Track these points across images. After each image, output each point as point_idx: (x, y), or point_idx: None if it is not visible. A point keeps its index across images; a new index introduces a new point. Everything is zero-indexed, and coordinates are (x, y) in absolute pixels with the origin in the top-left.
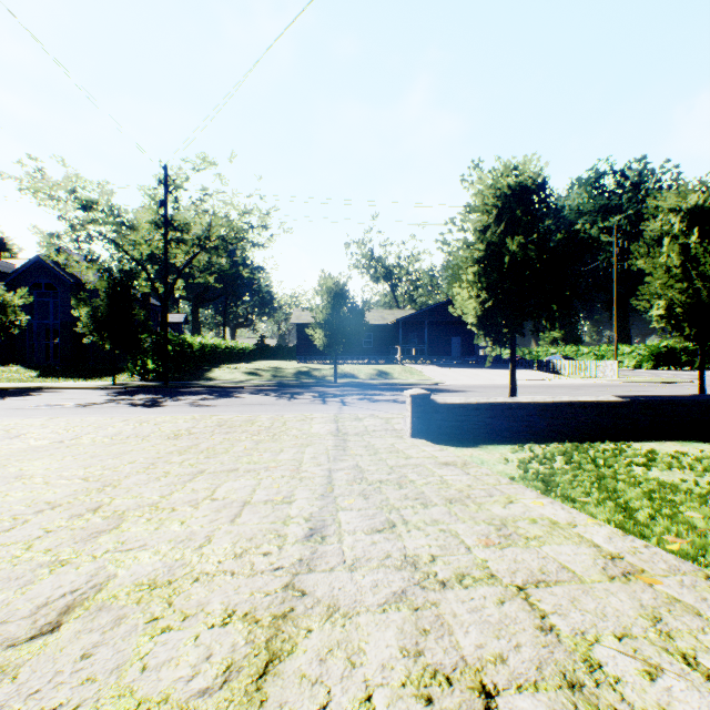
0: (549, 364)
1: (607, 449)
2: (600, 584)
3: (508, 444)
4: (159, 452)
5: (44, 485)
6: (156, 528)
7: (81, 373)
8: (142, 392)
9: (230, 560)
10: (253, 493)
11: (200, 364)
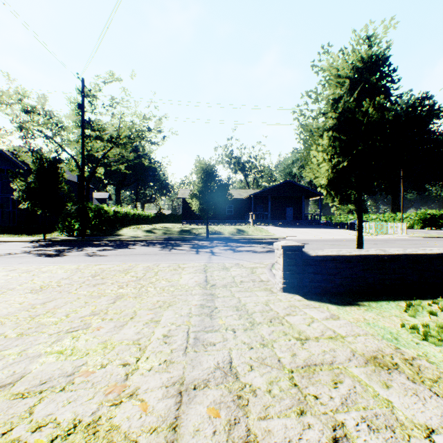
0: (354, 225)
1: None
2: None
3: (388, 300)
4: None
5: None
6: None
7: (28, 231)
8: (60, 244)
9: None
10: None
11: (114, 225)
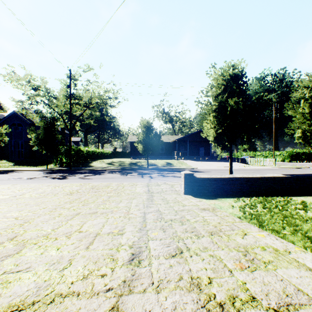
0: (243, 159)
1: (281, 201)
2: None
3: (231, 197)
4: (60, 202)
5: None
6: (41, 253)
7: (33, 163)
8: (59, 172)
9: (79, 282)
10: (102, 227)
11: (87, 159)
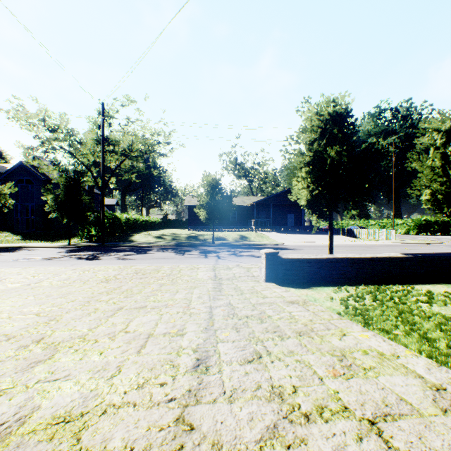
0: (350, 231)
1: (399, 290)
2: (437, 417)
3: (330, 286)
4: (93, 292)
5: (7, 319)
6: (80, 358)
7: (49, 237)
8: (87, 249)
9: (133, 391)
10: (156, 326)
11: (126, 231)
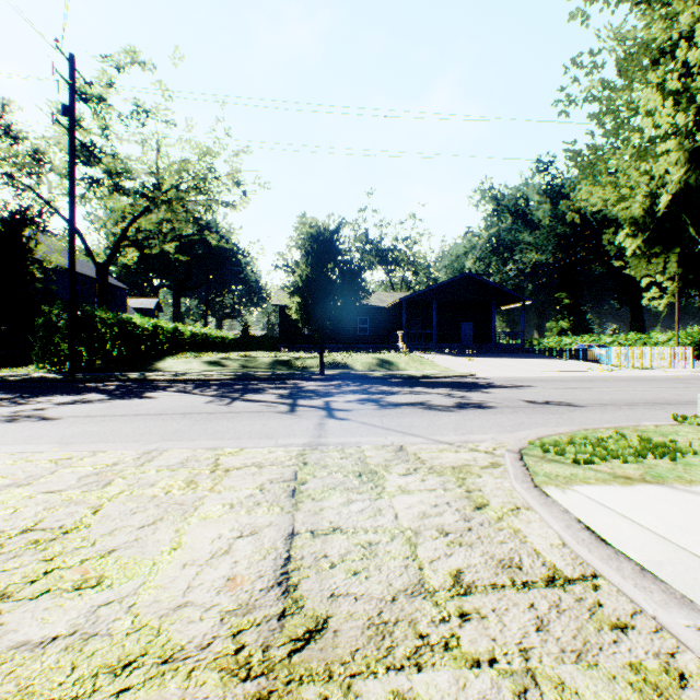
0: (586, 353)
1: None
2: None
3: None
4: None
5: None
6: None
7: None
8: (8, 388)
9: None
10: None
11: (155, 352)
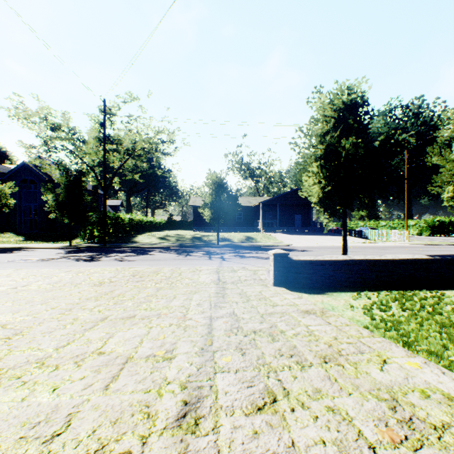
0: (361, 232)
1: (428, 297)
2: None
3: (348, 291)
4: (80, 297)
5: None
6: (22, 399)
7: (51, 238)
8: (88, 250)
9: None
10: (139, 345)
11: (129, 232)
